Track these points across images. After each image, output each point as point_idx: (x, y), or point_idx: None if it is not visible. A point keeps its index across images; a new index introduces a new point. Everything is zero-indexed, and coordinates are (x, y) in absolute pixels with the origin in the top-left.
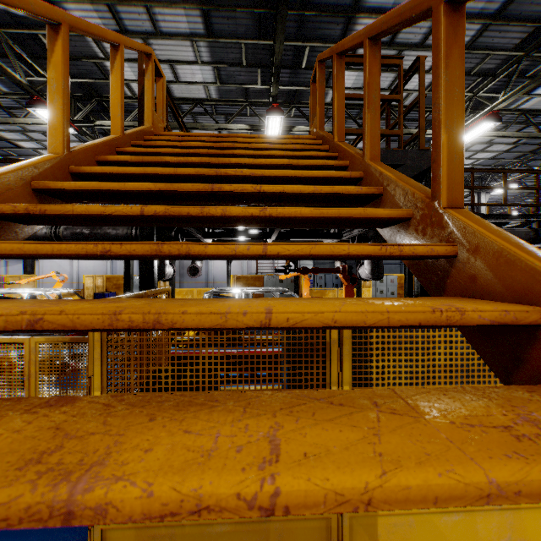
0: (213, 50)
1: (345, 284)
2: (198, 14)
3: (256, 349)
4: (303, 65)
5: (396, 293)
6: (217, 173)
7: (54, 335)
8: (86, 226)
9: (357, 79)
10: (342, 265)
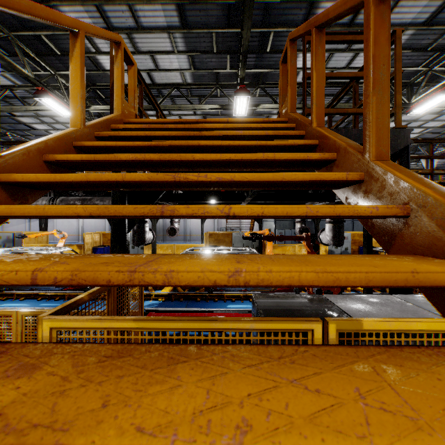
0: (187, 40)
1: (308, 250)
2: (173, 9)
3: (225, 304)
4: (268, 49)
5: (349, 249)
6: (175, 179)
7: (55, 288)
8: (78, 199)
9: None
10: (305, 233)
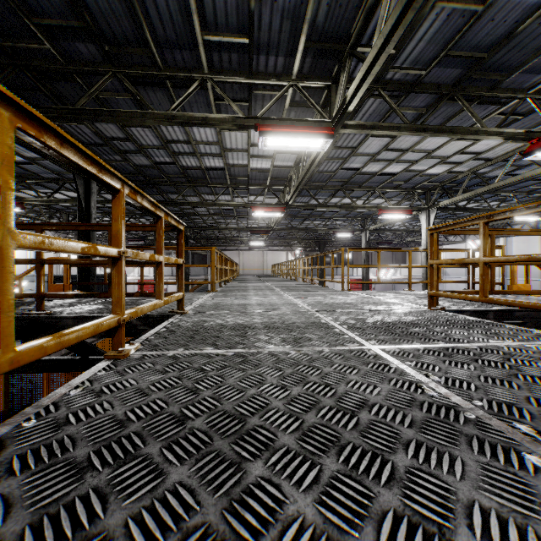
0: None
1: None
2: None
3: None
4: (244, 40)
5: None
6: None
7: None
8: None
9: None
10: None
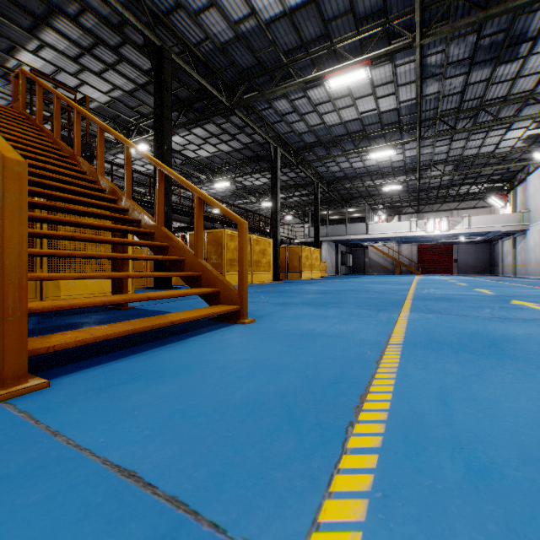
0: None
1: None
2: None
3: None
4: None
5: None
6: None
7: None
8: None
9: (45, 67)
10: None
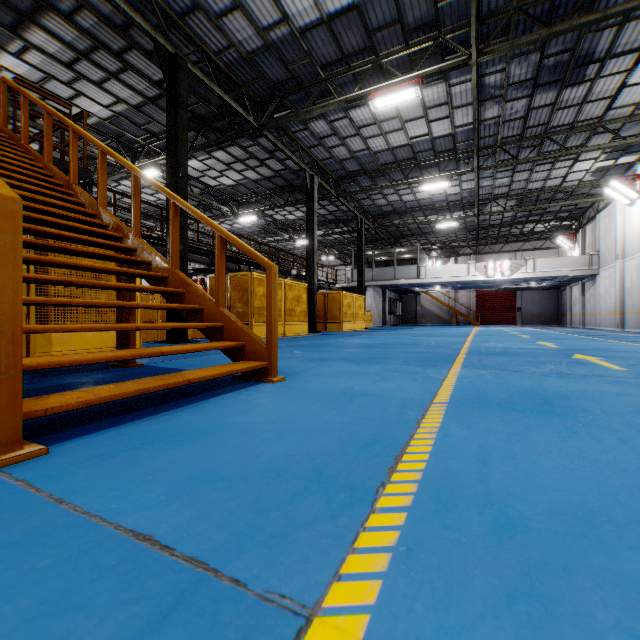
0: None
1: None
2: None
3: None
4: None
5: None
6: None
7: None
8: None
9: (31, 73)
10: None
